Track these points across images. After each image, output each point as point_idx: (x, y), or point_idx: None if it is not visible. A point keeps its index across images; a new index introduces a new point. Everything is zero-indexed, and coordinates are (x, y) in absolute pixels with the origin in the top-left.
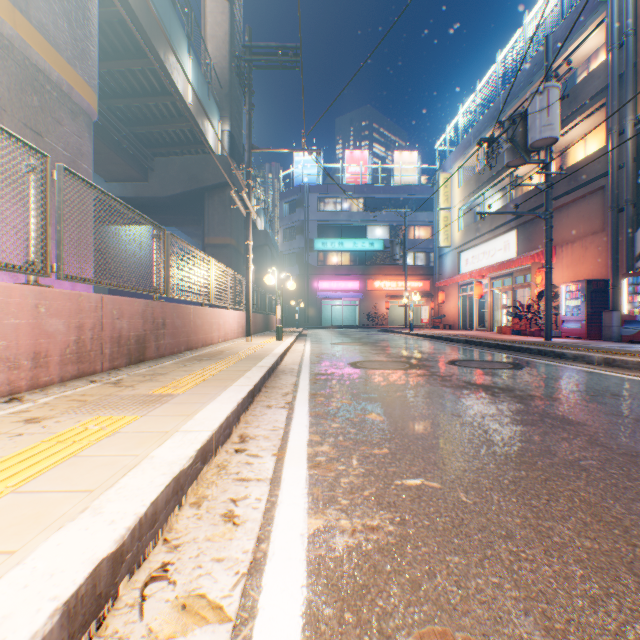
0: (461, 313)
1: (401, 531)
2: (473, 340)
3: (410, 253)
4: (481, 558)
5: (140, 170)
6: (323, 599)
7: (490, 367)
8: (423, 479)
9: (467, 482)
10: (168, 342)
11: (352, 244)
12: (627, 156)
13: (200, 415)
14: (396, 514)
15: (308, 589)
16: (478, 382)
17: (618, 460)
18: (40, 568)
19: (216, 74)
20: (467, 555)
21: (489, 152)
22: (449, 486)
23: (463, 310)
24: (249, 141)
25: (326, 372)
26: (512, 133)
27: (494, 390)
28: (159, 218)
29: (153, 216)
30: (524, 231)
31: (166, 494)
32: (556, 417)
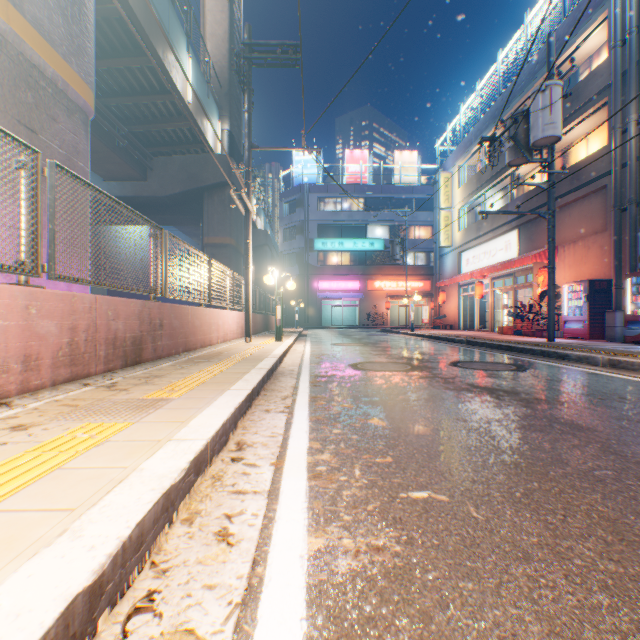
0: (462, 313)
1: (409, 552)
2: (475, 341)
3: (410, 253)
4: (497, 584)
5: (139, 169)
6: (325, 635)
7: (493, 369)
8: (430, 491)
9: (477, 495)
10: (165, 343)
11: (352, 244)
12: (630, 155)
13: (195, 422)
14: (403, 532)
15: (308, 623)
16: (482, 384)
17: (634, 470)
18: (5, 607)
19: (215, 73)
20: (482, 581)
21: (491, 151)
22: (458, 499)
23: (464, 310)
24: (248, 140)
25: (326, 374)
26: (514, 132)
27: (499, 393)
28: (158, 218)
29: (152, 216)
30: (525, 231)
31: (154, 512)
32: (565, 422)
